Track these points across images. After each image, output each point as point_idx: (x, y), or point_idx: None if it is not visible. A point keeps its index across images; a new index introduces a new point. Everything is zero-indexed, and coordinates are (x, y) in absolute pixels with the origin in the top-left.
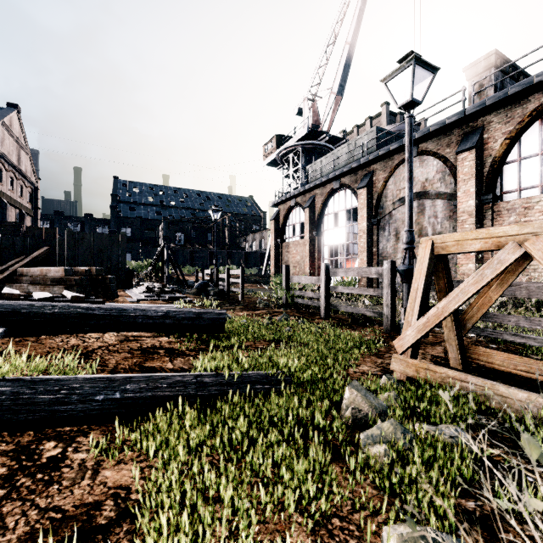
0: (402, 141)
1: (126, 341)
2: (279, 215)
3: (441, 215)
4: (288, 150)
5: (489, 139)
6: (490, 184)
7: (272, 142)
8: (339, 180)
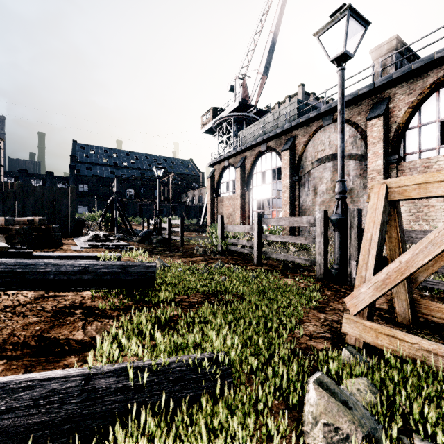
0: (320, 109)
1: (43, 298)
2: (215, 173)
3: (353, 174)
4: (222, 120)
5: (394, 108)
6: (395, 147)
7: (209, 113)
8: (266, 143)
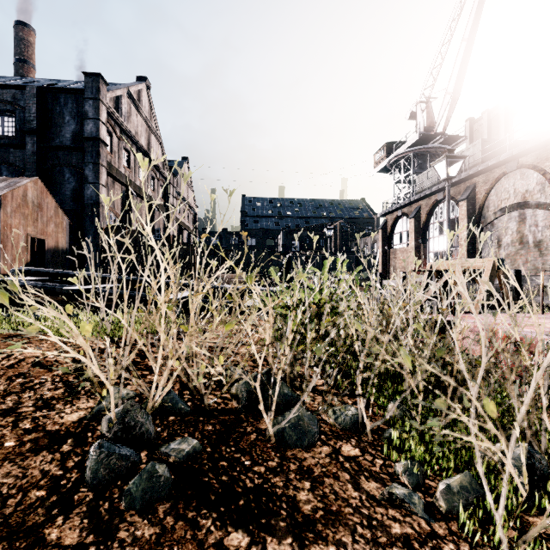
0: (500, 157)
1: None
2: (386, 224)
3: (541, 224)
4: (398, 157)
5: None
6: None
7: (383, 150)
8: (443, 192)
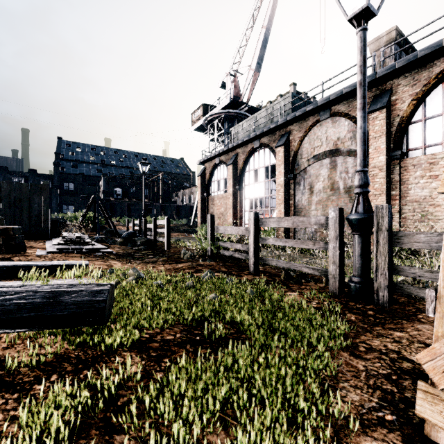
0: (317, 103)
1: None
2: (205, 171)
3: (352, 171)
4: (213, 117)
5: (397, 100)
6: (398, 142)
7: (200, 110)
8: (259, 140)
